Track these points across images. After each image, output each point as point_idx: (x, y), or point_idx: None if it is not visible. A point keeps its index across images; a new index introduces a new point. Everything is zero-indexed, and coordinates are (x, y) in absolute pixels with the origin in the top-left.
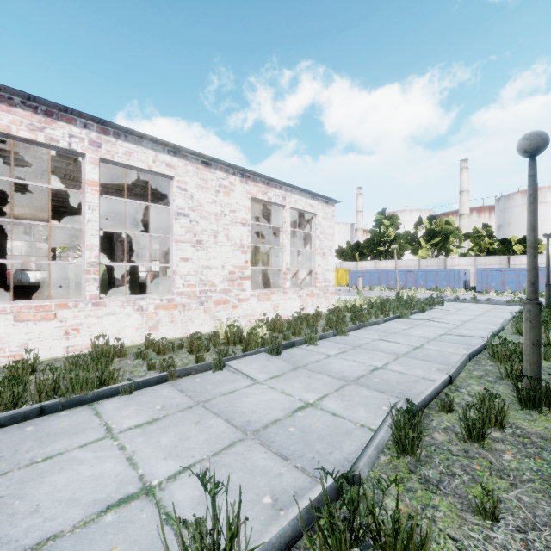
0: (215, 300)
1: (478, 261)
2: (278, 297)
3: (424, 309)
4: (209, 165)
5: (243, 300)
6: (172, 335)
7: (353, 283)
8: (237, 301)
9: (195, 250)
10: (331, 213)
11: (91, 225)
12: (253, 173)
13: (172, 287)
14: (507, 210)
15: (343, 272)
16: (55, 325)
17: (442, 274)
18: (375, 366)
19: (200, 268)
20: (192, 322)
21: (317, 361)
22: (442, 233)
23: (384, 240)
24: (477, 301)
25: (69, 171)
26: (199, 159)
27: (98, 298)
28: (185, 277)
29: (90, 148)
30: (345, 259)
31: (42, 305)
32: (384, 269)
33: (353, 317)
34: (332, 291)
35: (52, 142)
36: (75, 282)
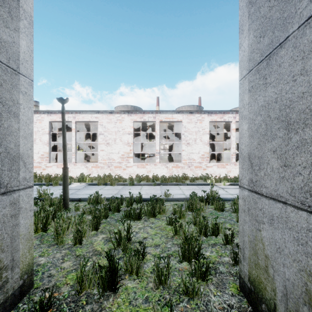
0: None
1: None
2: None
3: None
4: None
5: None
6: None
7: None
8: None
9: None
10: None
11: (233, 141)
12: None
13: None
14: None
15: None
16: (225, 169)
17: None
18: None
19: None
20: None
21: None
22: None
23: None
24: None
25: (218, 123)
26: None
27: (235, 163)
28: None
29: (233, 119)
30: None
31: (222, 164)
32: None
33: None
34: None
35: (224, 120)
36: (226, 158)
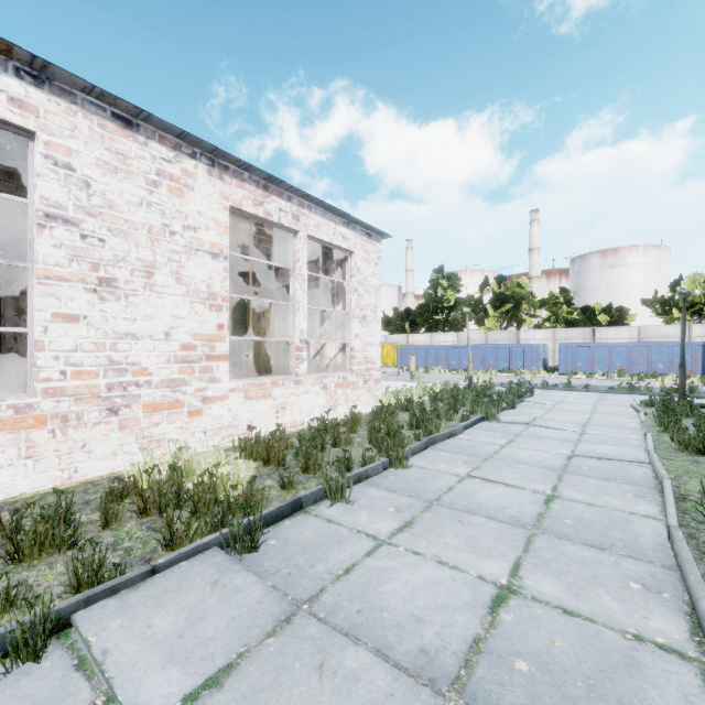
0: (149, 401)
1: (557, 334)
2: (285, 391)
3: (515, 404)
4: (133, 127)
5: (213, 400)
6: (29, 486)
7: (403, 363)
8: (200, 402)
9: (94, 298)
10: (376, 253)
11: None
12: (234, 161)
13: (33, 377)
14: (583, 273)
15: (389, 348)
16: None
17: (518, 350)
18: (494, 581)
19: (108, 336)
20: (87, 452)
21: (348, 568)
22: (513, 299)
23: (442, 306)
24: (573, 388)
25: None
26: (106, 108)
27: None
28: (68, 356)
29: None
30: (392, 331)
31: None
32: (442, 344)
33: (413, 423)
34: (378, 377)
35: None
36: None
